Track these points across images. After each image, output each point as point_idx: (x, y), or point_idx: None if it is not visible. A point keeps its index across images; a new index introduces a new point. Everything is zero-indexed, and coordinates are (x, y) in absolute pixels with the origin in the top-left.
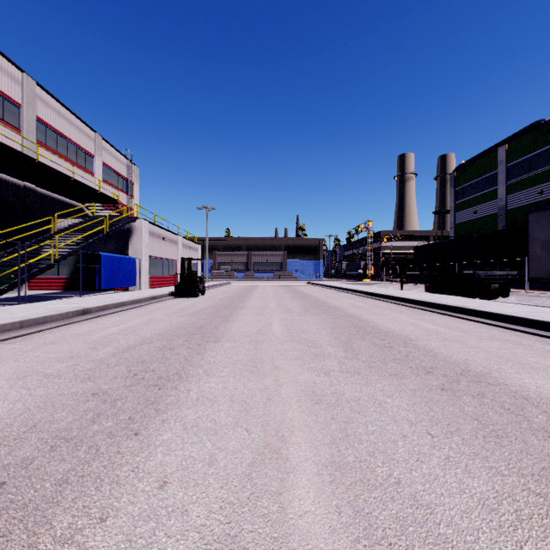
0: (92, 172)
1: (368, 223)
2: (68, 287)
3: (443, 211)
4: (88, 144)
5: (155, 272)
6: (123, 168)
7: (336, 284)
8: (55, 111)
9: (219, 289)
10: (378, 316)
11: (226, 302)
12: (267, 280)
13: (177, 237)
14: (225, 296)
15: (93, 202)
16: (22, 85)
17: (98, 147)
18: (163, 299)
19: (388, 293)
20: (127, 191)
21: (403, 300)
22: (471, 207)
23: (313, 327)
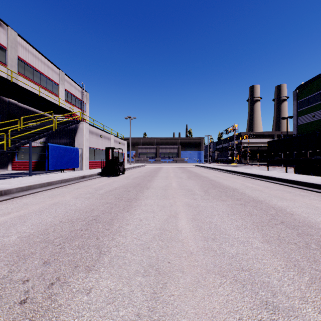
0: (57, 94)
1: (235, 126)
2: (36, 168)
3: (288, 117)
4: (54, 77)
5: (94, 158)
6: (78, 93)
7: (215, 166)
8: (31, 54)
9: (137, 169)
10: (288, 202)
11: (137, 181)
12: (168, 163)
13: (110, 135)
14: (138, 175)
15: (57, 113)
16: (7, 35)
17: (61, 79)
18: (91, 178)
19: (266, 174)
20: (81, 108)
21: (288, 181)
22: (310, 113)
23: (230, 224)
